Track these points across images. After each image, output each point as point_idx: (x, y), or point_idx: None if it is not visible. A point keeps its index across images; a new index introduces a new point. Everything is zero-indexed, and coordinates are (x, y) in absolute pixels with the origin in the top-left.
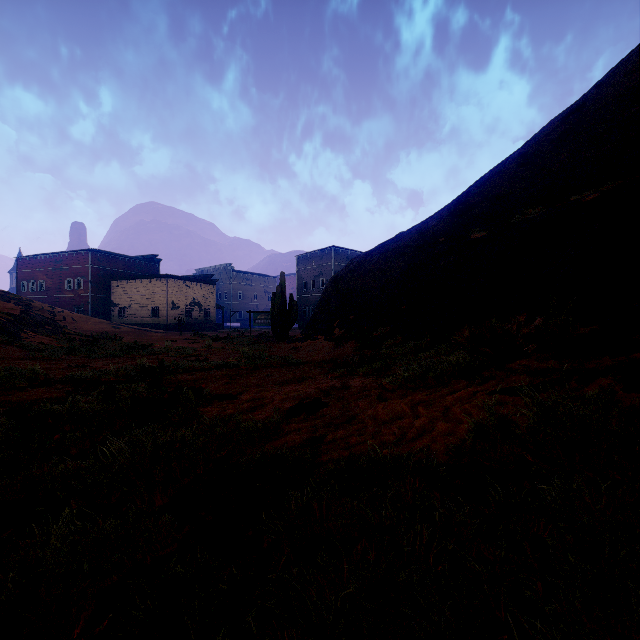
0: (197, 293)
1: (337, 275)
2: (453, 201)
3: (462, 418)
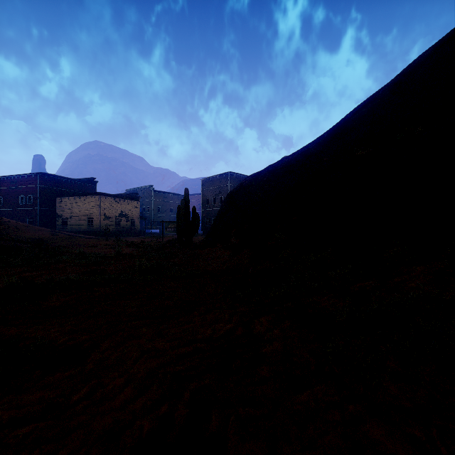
0: (124, 207)
1: (233, 191)
2: (332, 128)
3: None
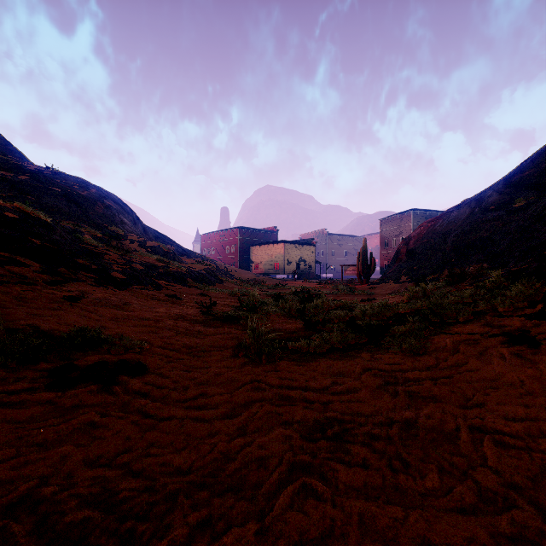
0: (303, 252)
1: (407, 237)
2: (509, 173)
3: None
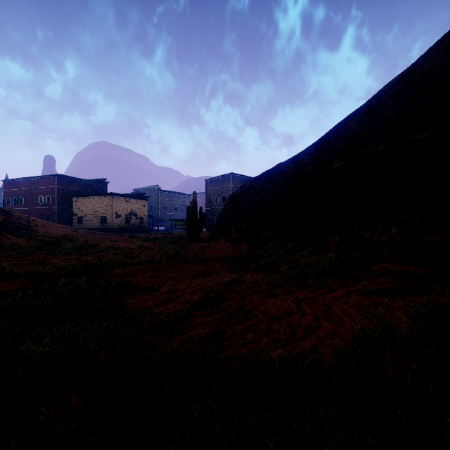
0: (134, 206)
1: (234, 193)
2: (318, 140)
3: (343, 318)
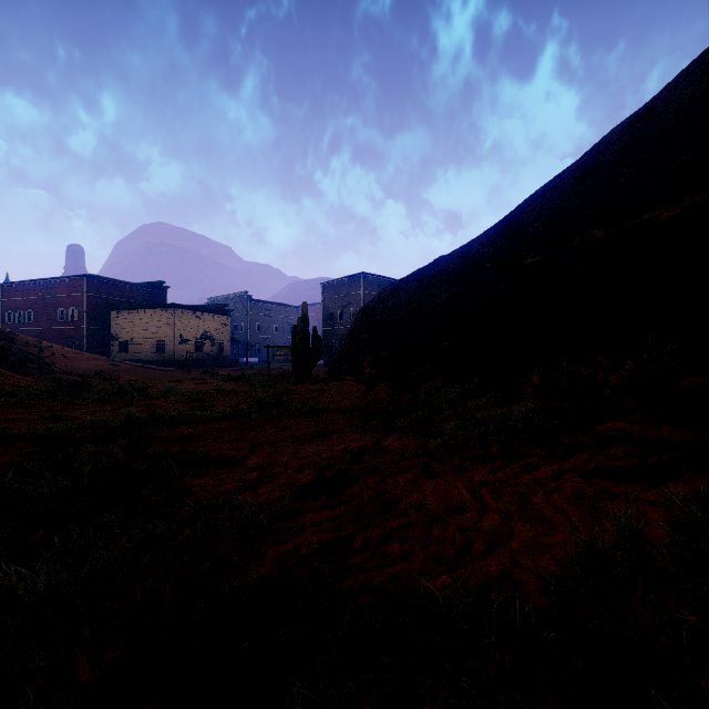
0: (209, 325)
1: (368, 305)
2: (501, 221)
3: (552, 518)
